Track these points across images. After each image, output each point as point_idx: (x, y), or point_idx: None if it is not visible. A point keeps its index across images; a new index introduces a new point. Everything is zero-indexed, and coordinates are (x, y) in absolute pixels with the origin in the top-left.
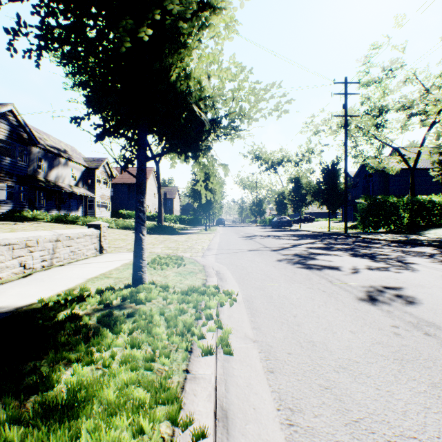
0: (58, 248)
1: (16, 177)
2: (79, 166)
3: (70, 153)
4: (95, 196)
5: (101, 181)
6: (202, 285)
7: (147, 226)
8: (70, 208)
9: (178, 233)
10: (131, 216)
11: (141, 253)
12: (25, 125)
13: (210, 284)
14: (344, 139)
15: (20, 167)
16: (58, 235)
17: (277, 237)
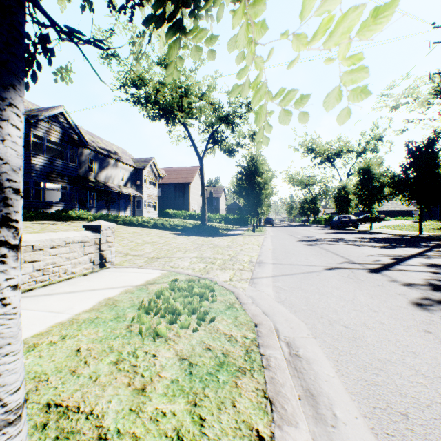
0: None
1: (67, 178)
2: (127, 166)
3: (119, 155)
4: (142, 196)
5: (148, 181)
6: None
7: (187, 226)
8: (119, 208)
9: (221, 234)
10: (177, 215)
11: None
12: (75, 127)
13: None
14: None
15: (71, 168)
16: None
17: (352, 243)
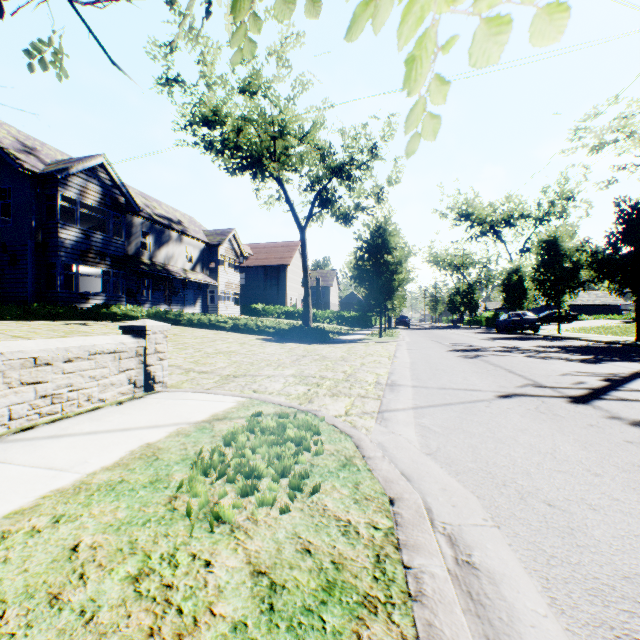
0: None
1: (110, 259)
2: (196, 242)
3: (185, 225)
4: (218, 284)
5: (227, 263)
6: None
7: (281, 329)
8: (185, 301)
9: (332, 340)
10: (268, 313)
11: None
12: (121, 184)
13: None
14: None
15: (115, 244)
16: None
17: (534, 354)
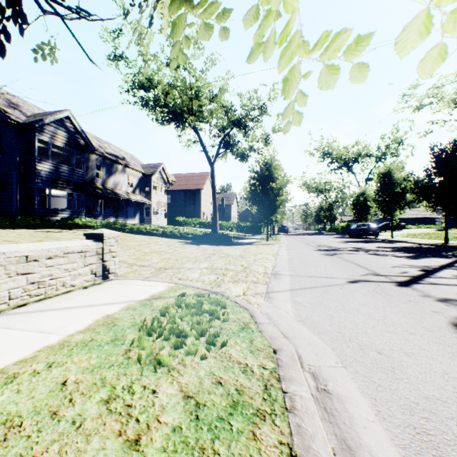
0: None
1: (73, 185)
2: (135, 172)
3: (128, 160)
4: (151, 203)
5: (158, 188)
6: None
7: (197, 235)
8: (127, 215)
9: (233, 243)
10: (187, 223)
11: None
12: (82, 131)
13: None
14: None
15: (77, 174)
16: None
17: (374, 253)
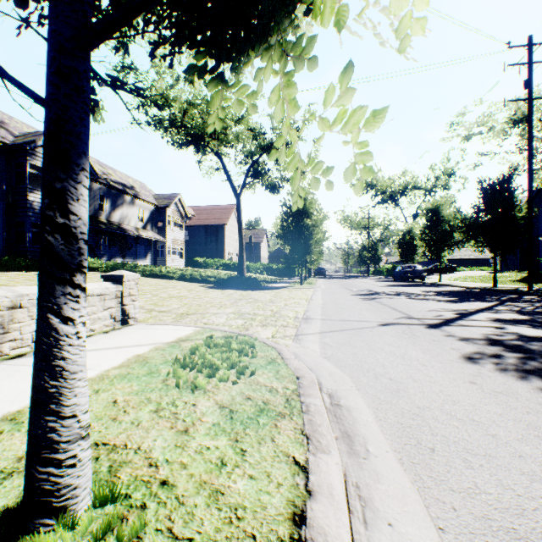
0: (16, 321)
1: None
2: (147, 204)
3: (137, 190)
4: (165, 240)
5: (173, 222)
6: (288, 535)
7: (221, 278)
8: (137, 255)
9: (262, 287)
10: (208, 265)
11: (54, 390)
12: None
13: (326, 532)
14: (528, 137)
15: None
16: (14, 297)
17: (416, 297)
